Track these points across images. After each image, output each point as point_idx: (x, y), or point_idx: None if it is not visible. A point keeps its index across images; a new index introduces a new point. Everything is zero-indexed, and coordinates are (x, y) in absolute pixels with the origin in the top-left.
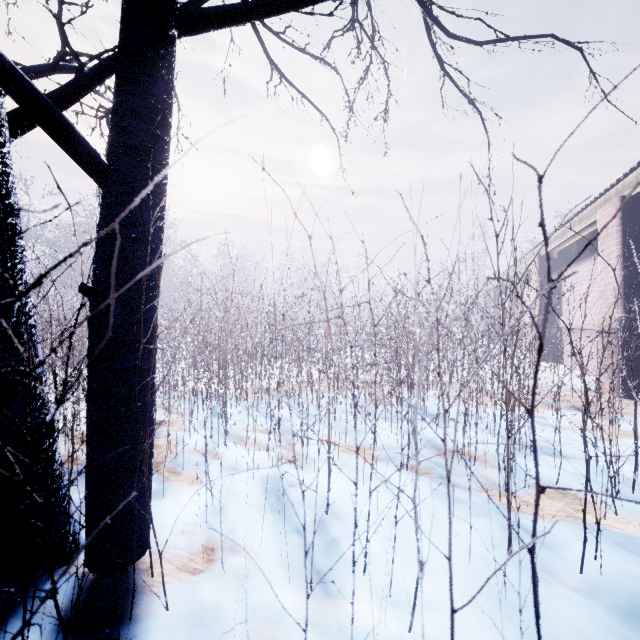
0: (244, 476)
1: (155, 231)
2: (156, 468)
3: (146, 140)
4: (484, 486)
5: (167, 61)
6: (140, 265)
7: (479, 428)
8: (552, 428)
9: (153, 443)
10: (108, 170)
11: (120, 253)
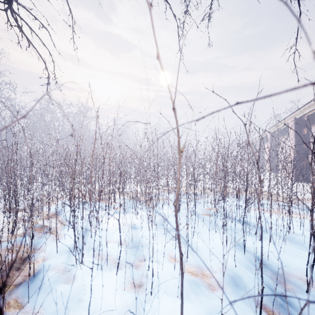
0: None
1: None
2: (7, 296)
3: None
4: None
5: None
6: None
7: (296, 244)
8: None
9: (16, 264)
10: None
11: None
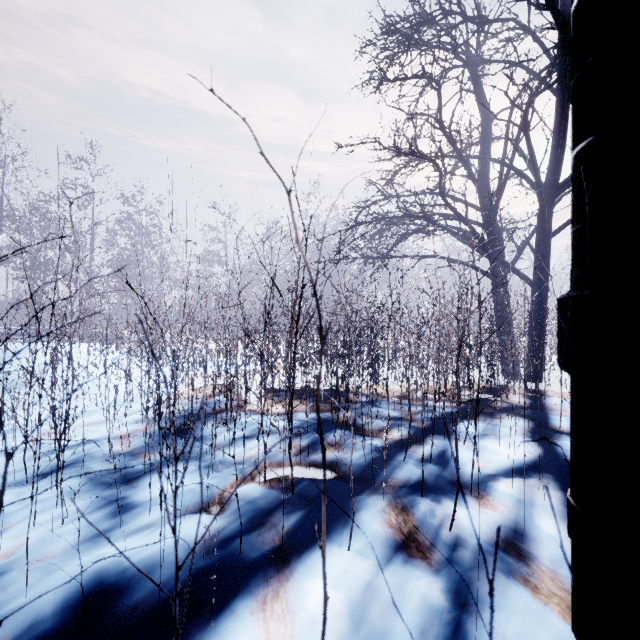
0: None
1: (546, 297)
2: None
3: (543, 275)
4: None
5: (548, 251)
6: (542, 306)
7: None
8: None
9: None
10: (533, 284)
11: (537, 303)
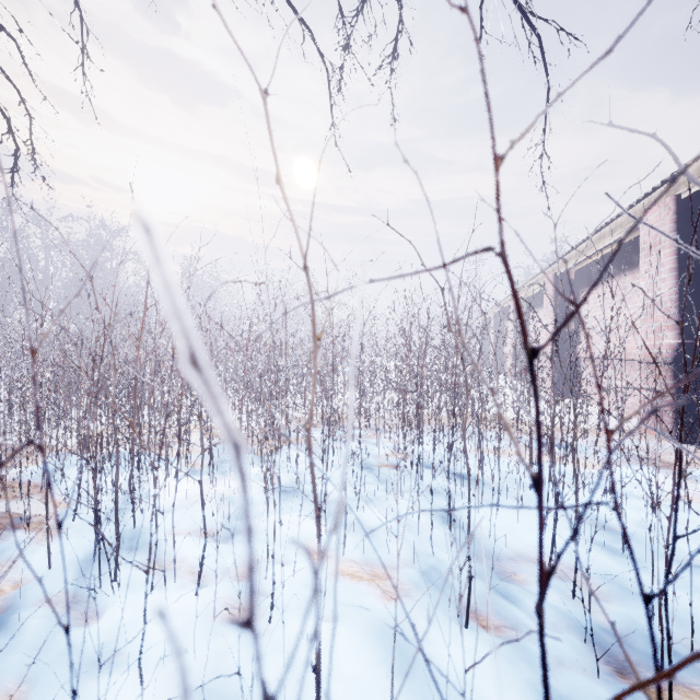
0: (123, 694)
1: None
2: None
3: None
4: (616, 660)
5: None
6: None
7: None
8: (637, 501)
9: None
10: None
11: None
